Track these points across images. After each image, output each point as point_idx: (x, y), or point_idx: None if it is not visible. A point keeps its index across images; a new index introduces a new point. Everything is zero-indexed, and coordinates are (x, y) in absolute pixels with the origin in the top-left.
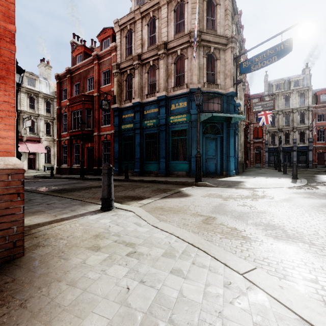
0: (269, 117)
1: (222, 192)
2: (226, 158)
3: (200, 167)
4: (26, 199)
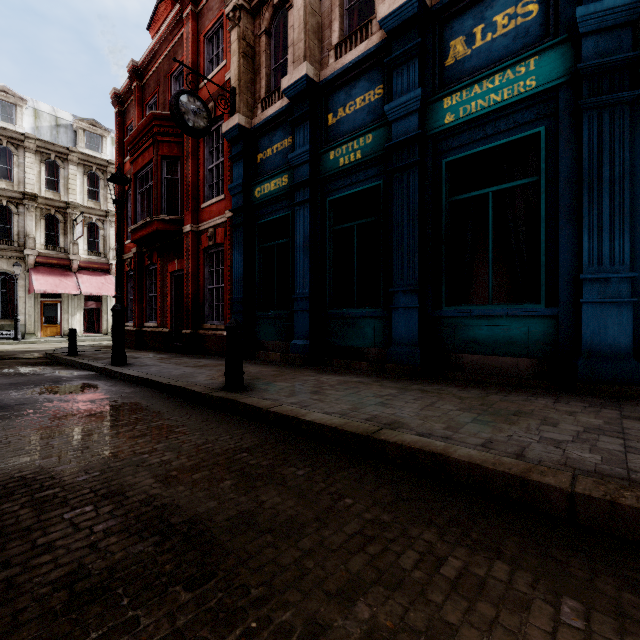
0: None
1: None
2: None
3: None
4: None
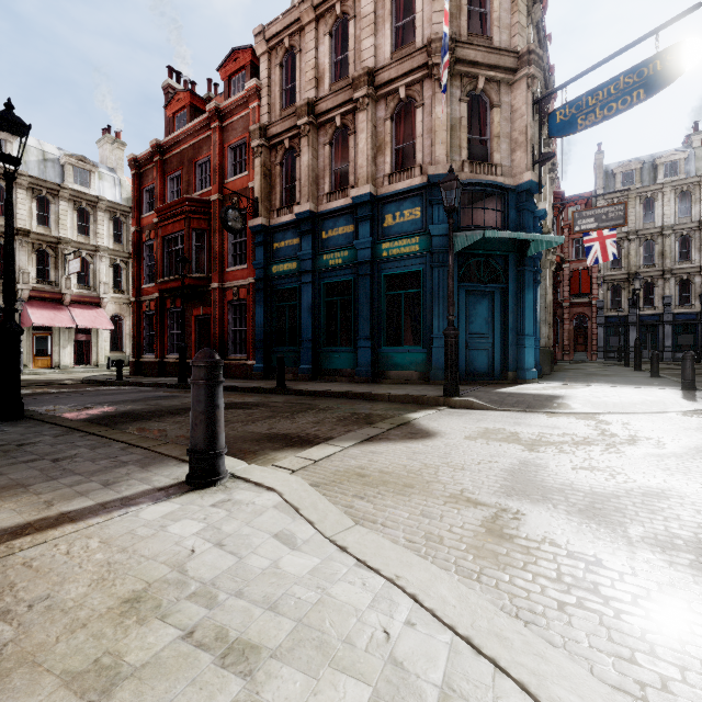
0: (609, 246)
1: (517, 426)
2: (515, 339)
3: (456, 362)
4: (12, 444)
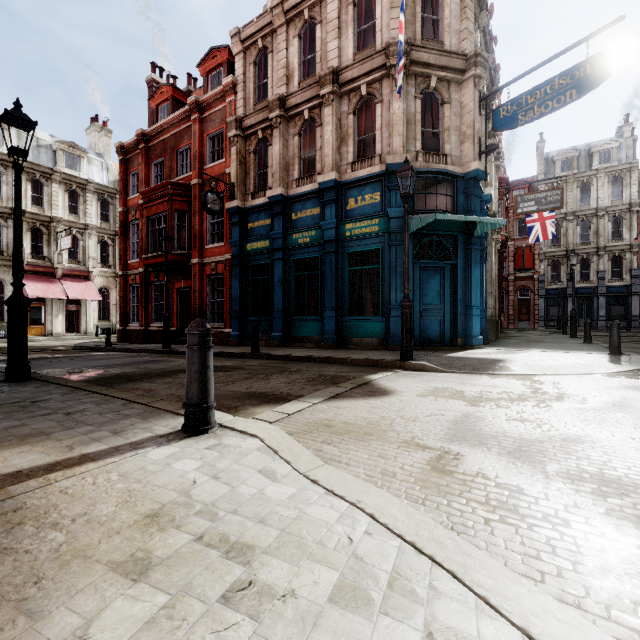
0: (549, 226)
1: (462, 385)
2: (463, 309)
3: (410, 330)
4: (27, 401)
